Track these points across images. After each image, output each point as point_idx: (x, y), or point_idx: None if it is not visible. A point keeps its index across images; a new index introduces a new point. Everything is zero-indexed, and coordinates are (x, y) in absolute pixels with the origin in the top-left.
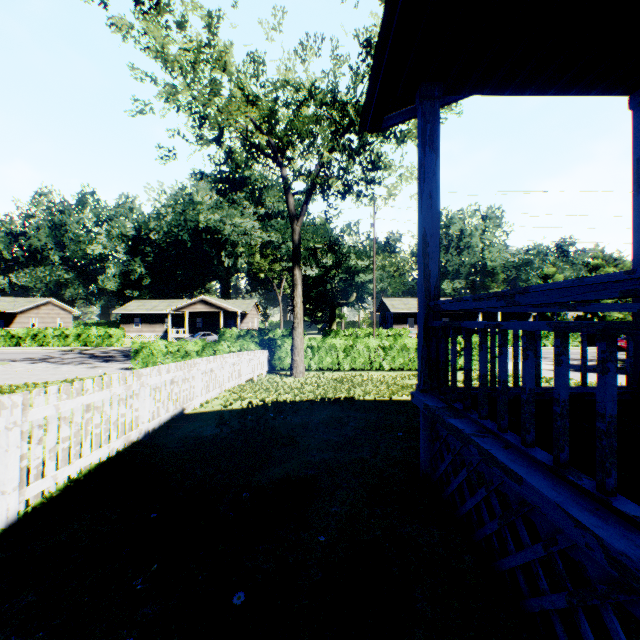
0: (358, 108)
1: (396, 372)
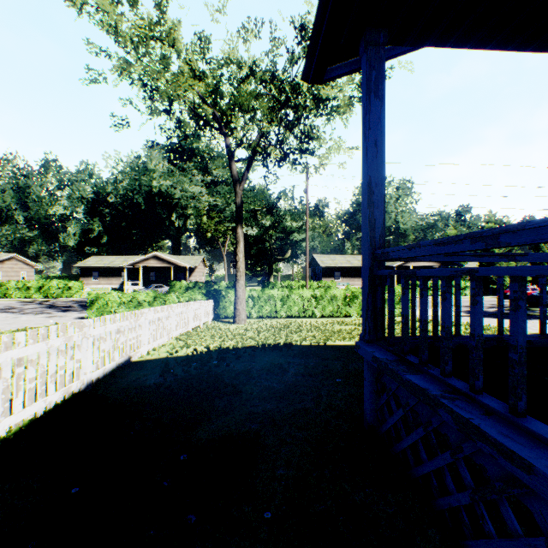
0: (294, 85)
1: (326, 319)
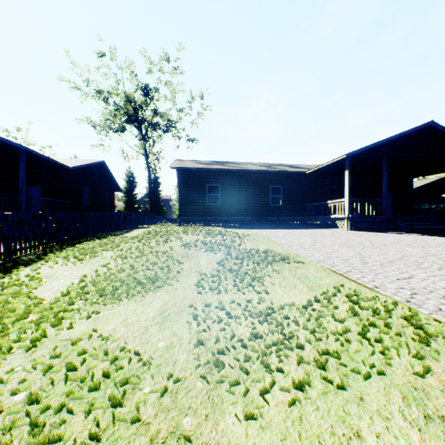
0: None
1: None
